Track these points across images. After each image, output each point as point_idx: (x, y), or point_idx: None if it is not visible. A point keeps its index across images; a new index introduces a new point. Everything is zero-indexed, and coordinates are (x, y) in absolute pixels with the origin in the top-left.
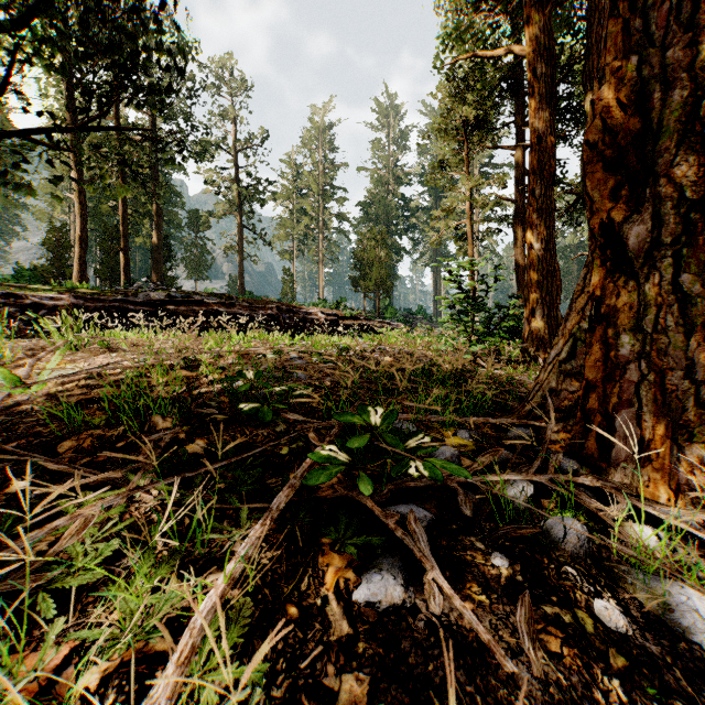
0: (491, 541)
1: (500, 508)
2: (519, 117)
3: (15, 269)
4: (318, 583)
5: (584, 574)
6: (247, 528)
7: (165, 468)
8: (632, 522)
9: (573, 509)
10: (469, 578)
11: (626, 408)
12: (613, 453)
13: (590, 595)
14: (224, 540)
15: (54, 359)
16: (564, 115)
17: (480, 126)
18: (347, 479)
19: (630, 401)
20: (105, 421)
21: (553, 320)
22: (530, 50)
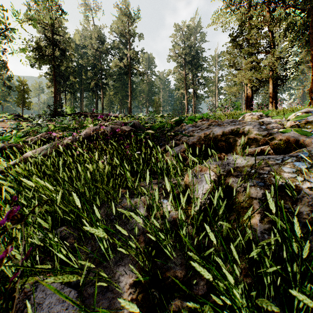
0: None
1: None
2: None
3: None
4: None
5: None
6: None
7: None
8: None
9: None
10: None
11: None
12: None
13: None
14: None
15: None
16: None
17: None
18: None
19: None
20: None
21: None
22: None
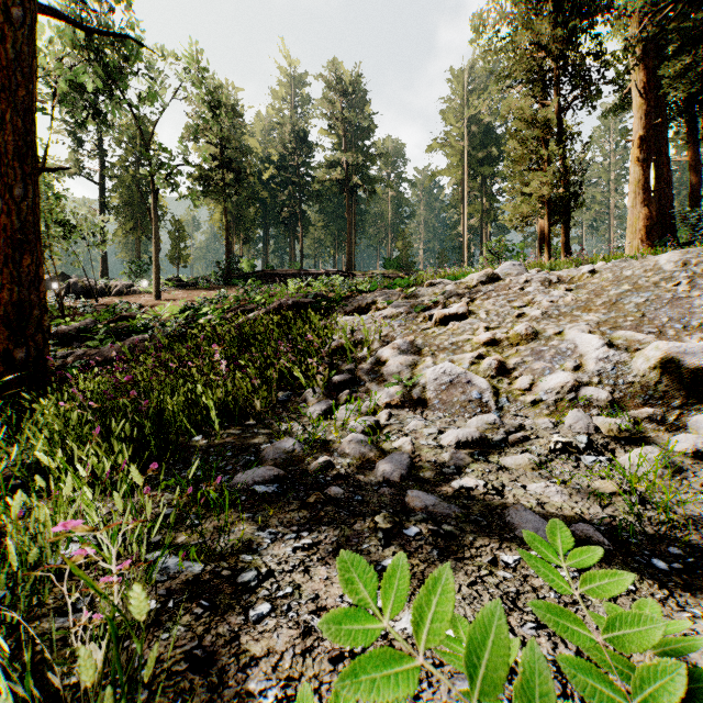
0: None
1: None
2: None
3: None
4: None
5: None
6: None
7: None
8: None
9: None
10: None
11: None
12: None
13: None
14: None
15: None
16: None
17: None
18: None
19: None
20: None
21: None
22: (687, 159)
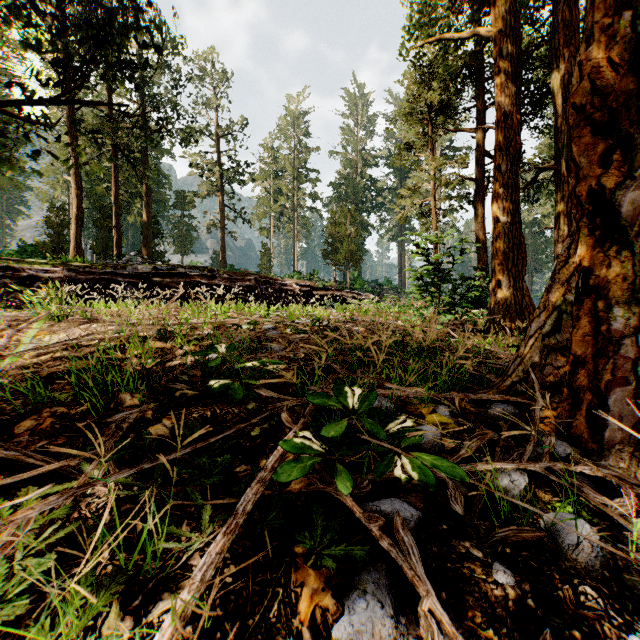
0: (489, 547)
1: (492, 501)
2: (479, 102)
3: (19, 245)
4: (290, 610)
5: (605, 595)
6: (208, 533)
7: (124, 455)
8: (639, 517)
9: (572, 501)
10: (470, 602)
11: (620, 386)
12: (605, 434)
13: (621, 628)
14: (181, 549)
15: (30, 331)
16: (522, 99)
17: (444, 110)
18: (323, 467)
19: (625, 379)
20: (72, 396)
21: (519, 290)
22: (496, 31)
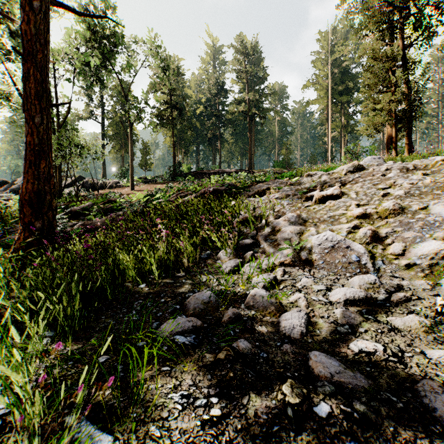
0: None
1: None
2: None
3: None
4: None
5: None
6: None
7: None
8: None
9: None
10: None
11: None
12: None
13: None
14: None
15: None
16: None
17: None
18: None
19: None
20: None
21: None
22: None
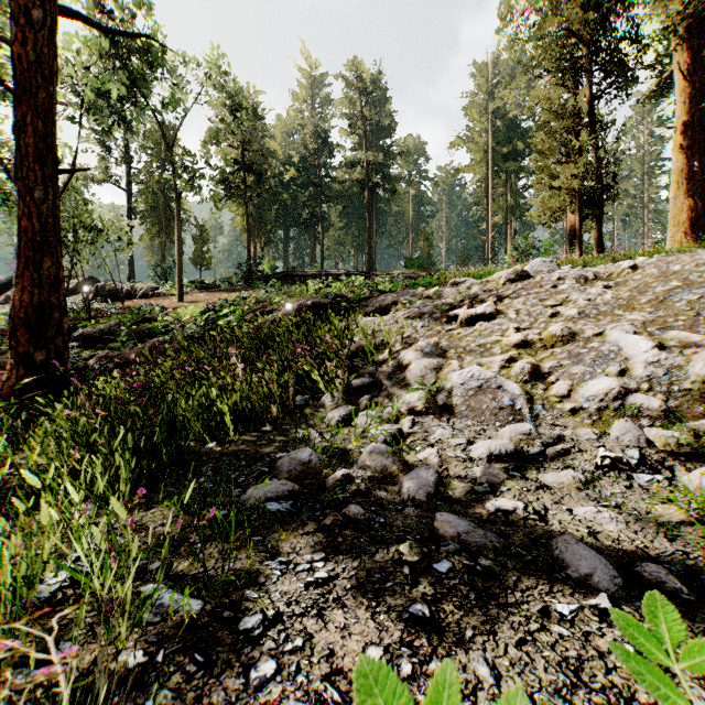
0: None
1: None
2: None
3: None
4: None
5: None
6: None
7: None
8: None
9: None
10: None
11: None
12: None
13: None
14: None
15: None
16: None
17: None
18: None
19: None
20: None
21: None
22: None
